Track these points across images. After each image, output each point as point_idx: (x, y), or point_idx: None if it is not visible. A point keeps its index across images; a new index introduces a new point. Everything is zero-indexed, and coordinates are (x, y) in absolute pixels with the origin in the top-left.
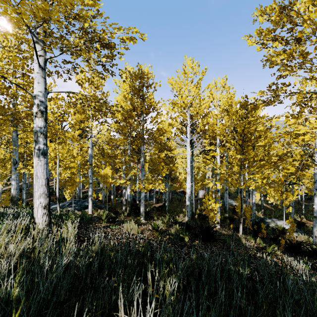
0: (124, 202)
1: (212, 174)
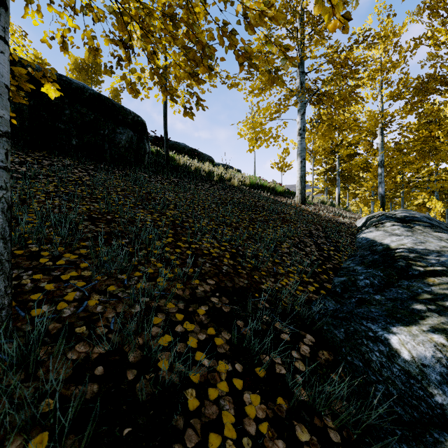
0: None
1: None
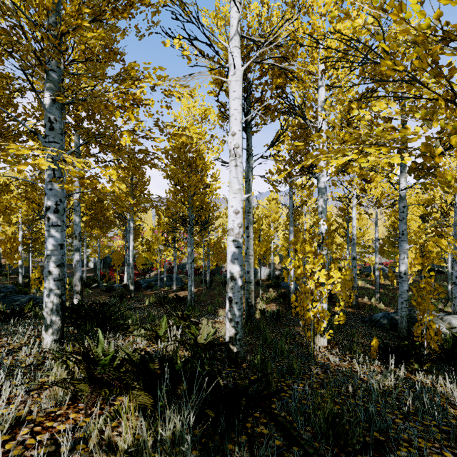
0: (77, 285)
1: (285, 231)
